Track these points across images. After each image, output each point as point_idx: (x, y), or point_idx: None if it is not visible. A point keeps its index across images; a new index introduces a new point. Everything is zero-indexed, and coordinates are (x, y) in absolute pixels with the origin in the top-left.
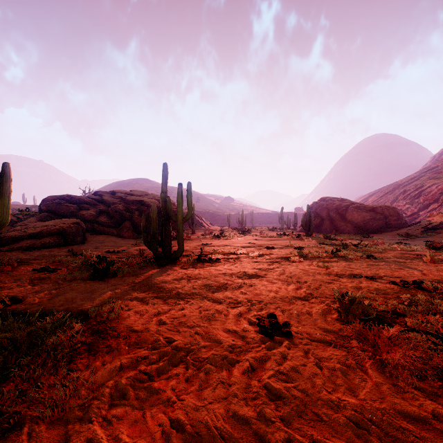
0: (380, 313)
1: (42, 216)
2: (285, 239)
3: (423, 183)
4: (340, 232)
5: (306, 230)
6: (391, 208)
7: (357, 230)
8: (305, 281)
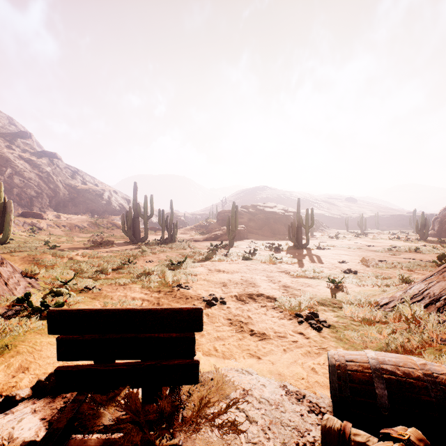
0: (388, 264)
1: (220, 223)
2: (393, 242)
3: None
4: None
5: (421, 234)
6: None
7: None
8: (370, 257)
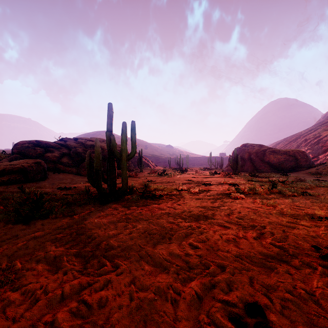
0: None
1: (13, 157)
2: (217, 177)
3: (320, 134)
4: (259, 171)
5: (234, 169)
6: (301, 151)
7: (273, 169)
8: (262, 225)
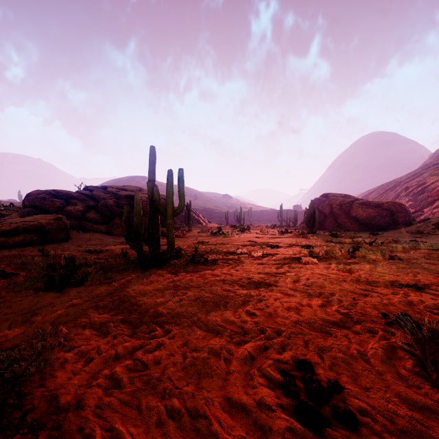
0: None
1: (25, 211)
2: (288, 237)
3: (426, 180)
4: (343, 229)
5: (310, 227)
6: (398, 204)
7: (362, 227)
8: (332, 292)
